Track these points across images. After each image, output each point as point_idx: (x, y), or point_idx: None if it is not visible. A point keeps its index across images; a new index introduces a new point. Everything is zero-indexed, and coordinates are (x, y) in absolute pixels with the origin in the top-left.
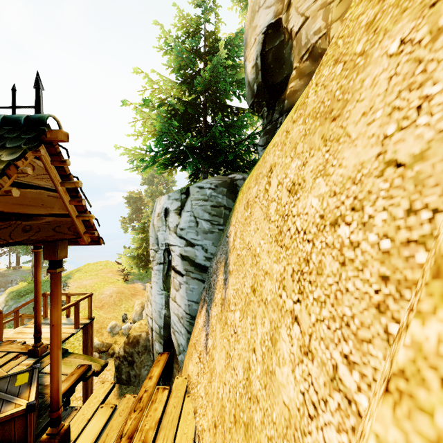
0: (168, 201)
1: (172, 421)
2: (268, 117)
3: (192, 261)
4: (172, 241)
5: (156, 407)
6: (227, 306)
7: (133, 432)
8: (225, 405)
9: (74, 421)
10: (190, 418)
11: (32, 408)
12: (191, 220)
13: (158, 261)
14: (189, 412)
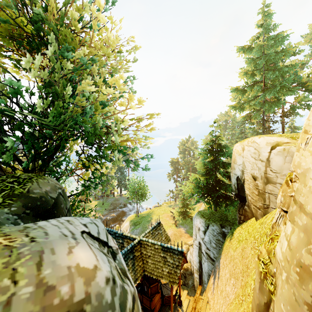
0: (200, 224)
1: (204, 309)
2: (240, 204)
3: (209, 255)
4: (201, 243)
5: (200, 303)
6: (218, 287)
7: (195, 308)
8: (216, 311)
9: (181, 299)
10: (208, 310)
11: (176, 295)
12: (209, 240)
13: (196, 244)
14: (208, 308)
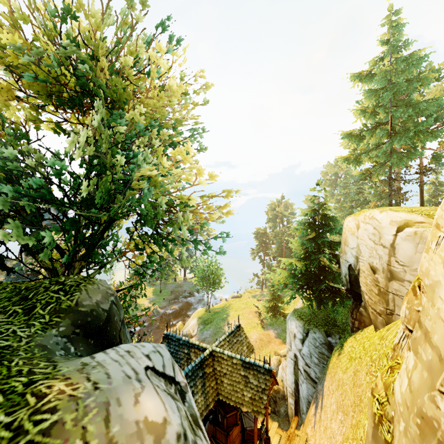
0: (296, 329)
1: None
2: (353, 304)
3: (309, 375)
4: (298, 356)
5: (295, 442)
6: (321, 421)
7: None
8: None
9: (269, 434)
10: None
11: (262, 428)
12: (308, 353)
13: (291, 357)
14: None
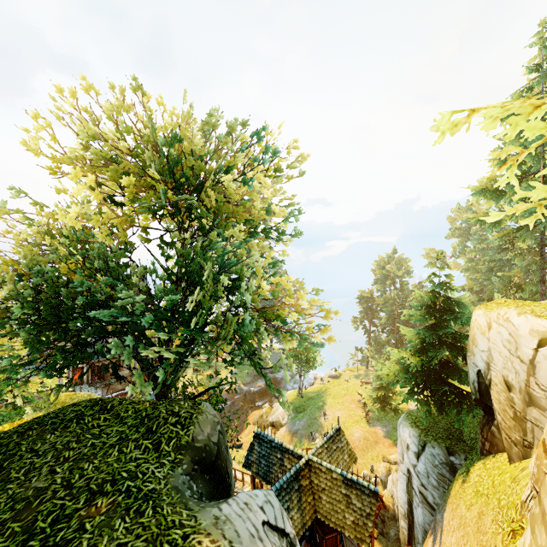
0: (409, 439)
1: None
2: (484, 418)
3: (425, 498)
4: (412, 472)
5: None
6: None
7: None
8: None
9: None
10: None
11: None
12: (425, 472)
13: (403, 471)
14: None
